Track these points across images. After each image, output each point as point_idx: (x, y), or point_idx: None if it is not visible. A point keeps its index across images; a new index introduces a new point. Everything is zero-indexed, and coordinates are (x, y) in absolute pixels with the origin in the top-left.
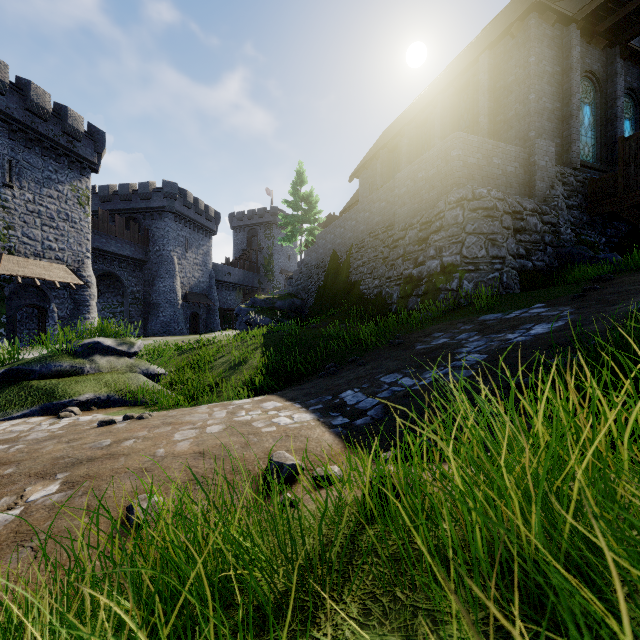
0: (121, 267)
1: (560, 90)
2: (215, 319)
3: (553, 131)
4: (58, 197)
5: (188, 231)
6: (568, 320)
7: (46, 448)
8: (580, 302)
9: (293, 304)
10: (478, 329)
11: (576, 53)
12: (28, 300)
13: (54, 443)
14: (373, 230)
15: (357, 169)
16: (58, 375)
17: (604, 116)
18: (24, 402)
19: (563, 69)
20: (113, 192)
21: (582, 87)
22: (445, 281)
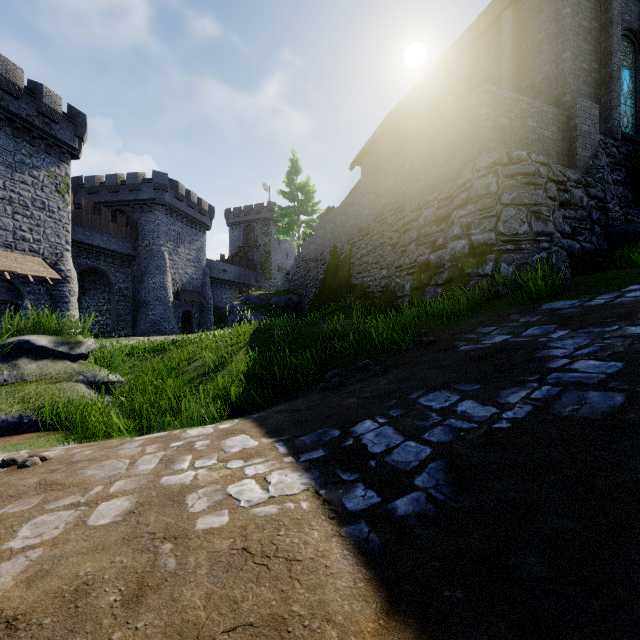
0: (107, 262)
1: (597, 49)
2: (209, 318)
3: (590, 96)
4: (33, 183)
5: (180, 225)
6: None
7: None
8: None
9: (290, 300)
10: (553, 321)
11: (617, 5)
12: None
13: None
14: (379, 214)
15: (359, 155)
16: None
17: None
18: None
19: (601, 24)
20: (100, 183)
21: (621, 48)
22: (476, 264)
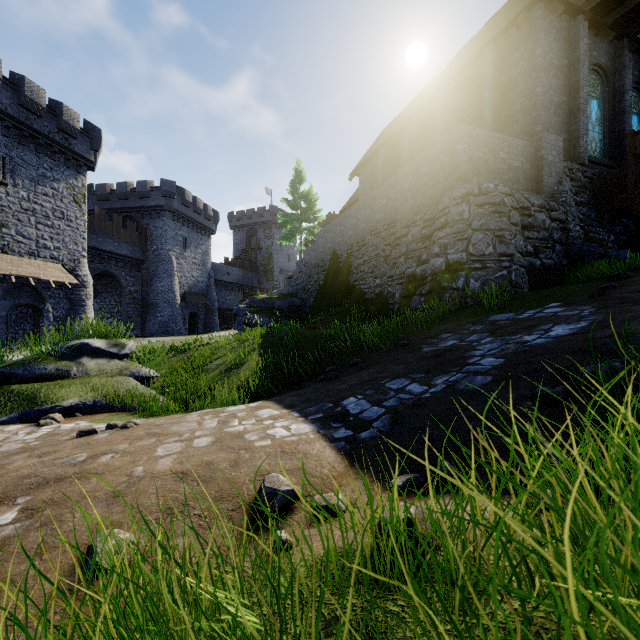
0: (118, 266)
1: (567, 83)
2: (214, 319)
3: (560, 125)
4: (53, 195)
5: (186, 230)
6: (591, 320)
7: (14, 463)
8: (600, 301)
9: (292, 304)
10: (489, 330)
11: (584, 45)
12: (22, 300)
13: (24, 457)
14: (374, 228)
15: (357, 167)
16: (42, 379)
17: (612, 111)
18: (3, 408)
19: (570, 62)
20: (110, 191)
21: (589, 81)
22: (450, 279)
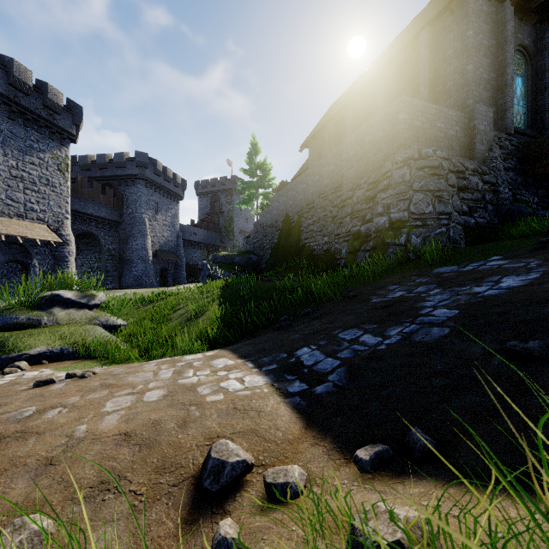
0: (98, 227)
1: (495, 62)
2: (182, 273)
3: (489, 99)
4: (39, 164)
5: (158, 196)
6: (542, 272)
7: None
8: (544, 254)
9: (250, 260)
10: (436, 282)
11: (510, 27)
12: (12, 256)
13: None
14: (322, 192)
15: (307, 140)
16: (14, 328)
17: (534, 87)
18: None
19: (498, 42)
20: (92, 161)
21: (515, 60)
22: (393, 236)
